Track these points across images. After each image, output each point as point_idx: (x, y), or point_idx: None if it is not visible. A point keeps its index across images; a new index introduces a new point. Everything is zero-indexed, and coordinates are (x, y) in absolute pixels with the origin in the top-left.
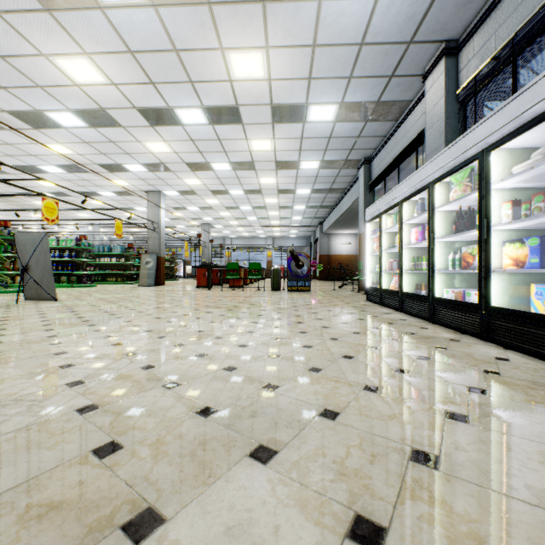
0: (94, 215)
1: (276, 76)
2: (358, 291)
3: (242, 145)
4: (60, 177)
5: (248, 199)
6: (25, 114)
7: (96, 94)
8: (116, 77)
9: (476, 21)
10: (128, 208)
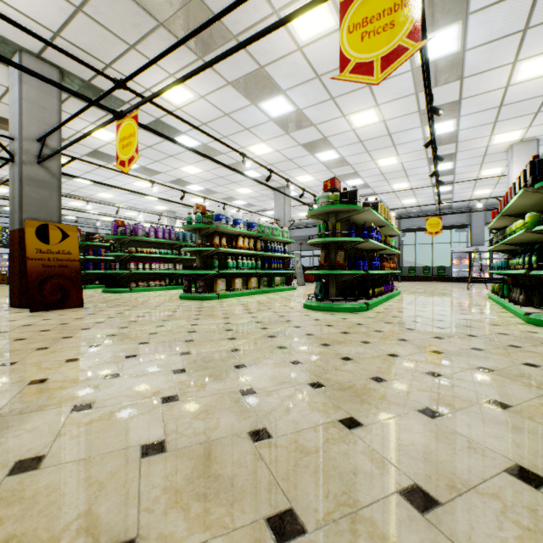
0: (78, 165)
1: (473, 195)
2: (405, 281)
3: (408, 198)
4: (298, 157)
5: (298, 210)
6: (450, 157)
7: (470, 173)
8: (483, 177)
9: (493, 206)
10: (186, 182)
